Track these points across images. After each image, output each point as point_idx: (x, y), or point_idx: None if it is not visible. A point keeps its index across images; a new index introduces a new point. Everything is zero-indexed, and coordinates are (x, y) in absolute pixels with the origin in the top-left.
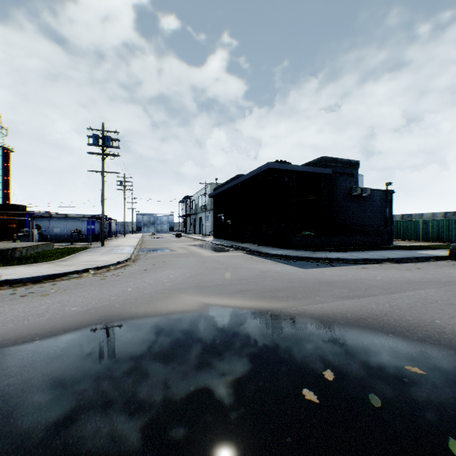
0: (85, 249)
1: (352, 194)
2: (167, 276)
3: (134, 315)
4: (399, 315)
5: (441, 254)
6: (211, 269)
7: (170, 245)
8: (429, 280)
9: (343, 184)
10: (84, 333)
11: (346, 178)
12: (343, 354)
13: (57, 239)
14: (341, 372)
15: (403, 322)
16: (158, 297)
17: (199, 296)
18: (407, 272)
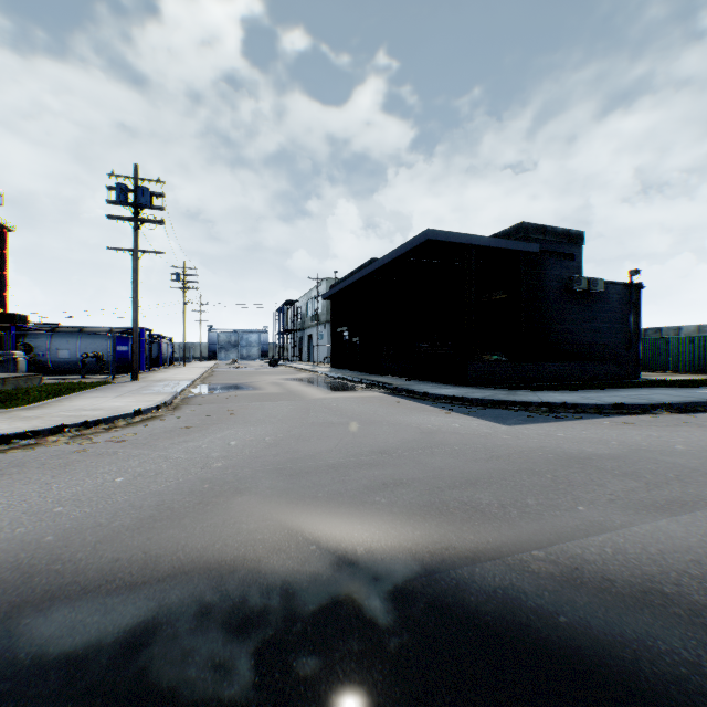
0: (99, 385)
1: (572, 289)
2: (223, 443)
3: (67, 582)
4: None
5: None
6: (321, 426)
7: (255, 379)
8: None
9: (556, 273)
10: None
11: (562, 261)
12: None
13: (64, 368)
14: None
15: None
16: (176, 506)
17: (281, 503)
18: None
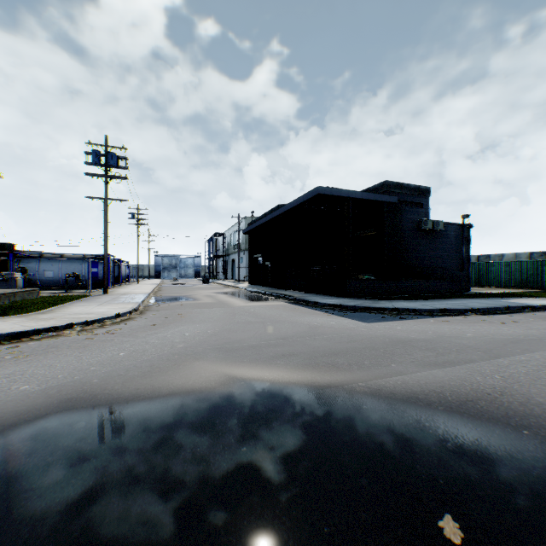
0: (81, 297)
1: (421, 228)
2: (180, 334)
3: (116, 397)
4: (523, 395)
5: (536, 302)
6: (243, 324)
7: (194, 293)
8: (537, 337)
9: (410, 216)
10: (21, 434)
11: (414, 208)
12: (461, 475)
13: (49, 285)
14: (472, 522)
15: (534, 406)
16: (161, 366)
17: (222, 364)
18: (503, 327)
